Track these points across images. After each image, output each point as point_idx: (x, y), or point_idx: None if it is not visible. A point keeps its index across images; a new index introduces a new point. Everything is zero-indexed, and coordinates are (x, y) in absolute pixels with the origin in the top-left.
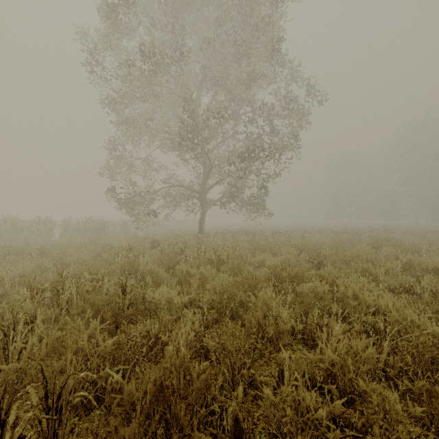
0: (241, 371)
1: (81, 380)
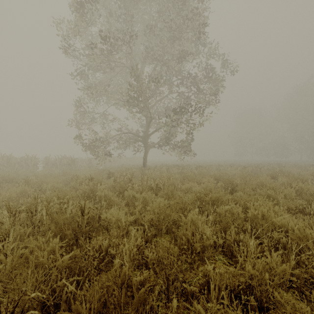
0: (174, 282)
1: (42, 289)
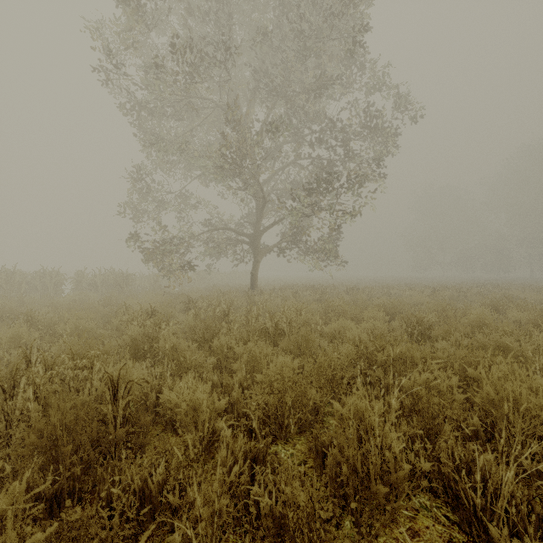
0: None
1: None
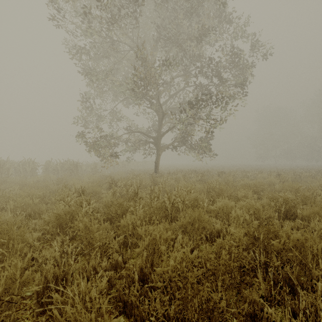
0: None
1: None
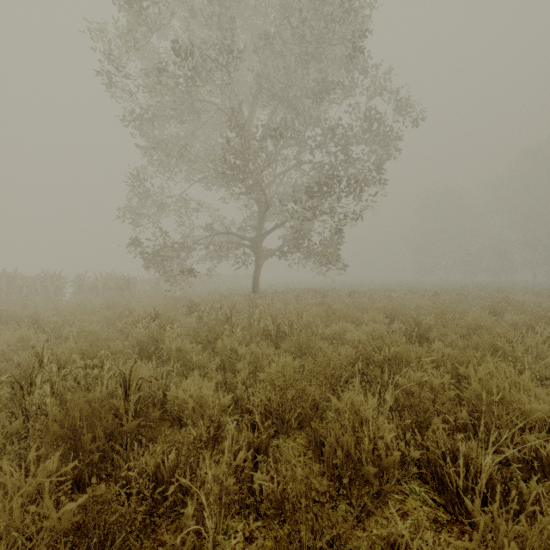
0: None
1: None
